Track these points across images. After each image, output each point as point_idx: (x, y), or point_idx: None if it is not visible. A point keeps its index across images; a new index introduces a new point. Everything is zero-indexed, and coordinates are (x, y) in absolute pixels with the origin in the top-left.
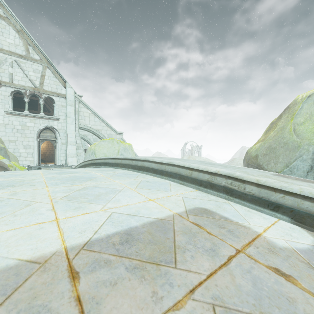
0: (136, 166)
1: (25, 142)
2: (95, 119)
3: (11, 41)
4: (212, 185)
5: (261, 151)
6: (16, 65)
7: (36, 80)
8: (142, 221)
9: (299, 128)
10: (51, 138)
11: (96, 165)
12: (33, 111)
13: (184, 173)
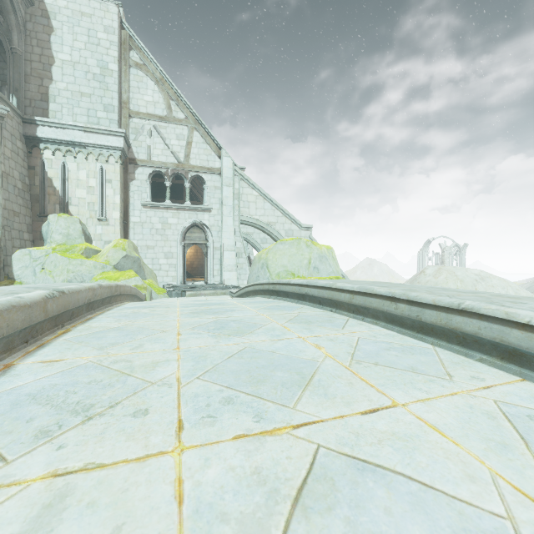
0: (408, 318)
1: (166, 247)
2: (266, 205)
3: (149, 99)
4: None
5: None
6: (155, 132)
7: (180, 152)
8: None
9: None
10: (200, 241)
11: (279, 295)
12: (177, 200)
13: None
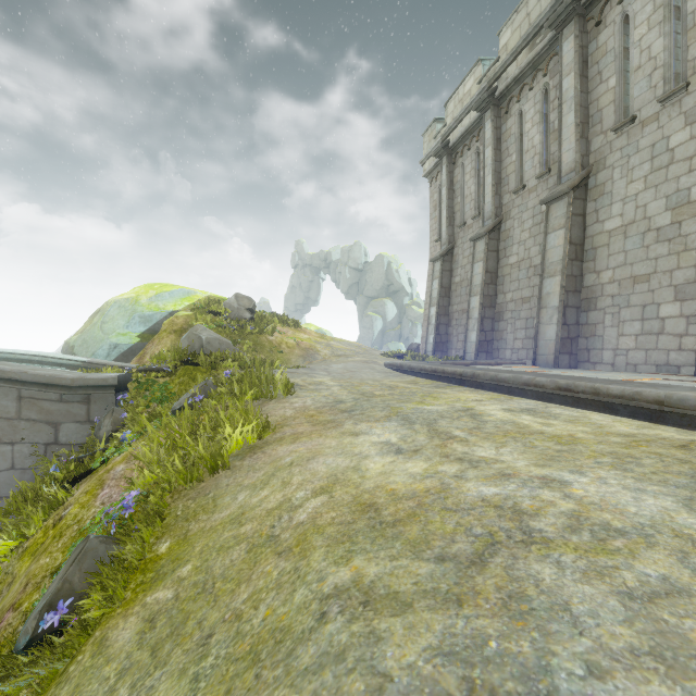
0: None
1: None
2: None
3: None
4: (31, 361)
5: (78, 342)
6: None
7: None
8: None
9: (105, 326)
10: None
11: None
12: None
13: (9, 356)
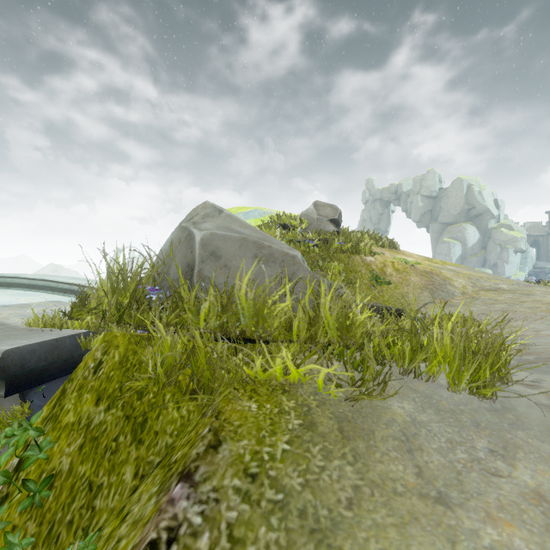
0: (3, 283)
1: None
2: None
3: None
4: (72, 292)
5: None
6: None
7: None
8: (14, 304)
9: None
10: None
11: None
12: None
13: (53, 285)
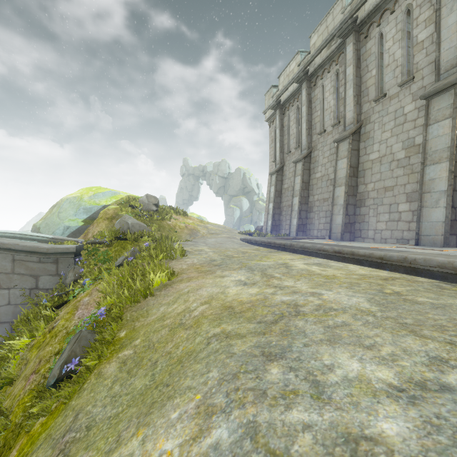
0: None
1: None
2: None
3: None
4: (15, 237)
5: (42, 225)
6: None
7: None
8: None
9: (61, 215)
10: None
11: None
12: None
13: (1, 234)
